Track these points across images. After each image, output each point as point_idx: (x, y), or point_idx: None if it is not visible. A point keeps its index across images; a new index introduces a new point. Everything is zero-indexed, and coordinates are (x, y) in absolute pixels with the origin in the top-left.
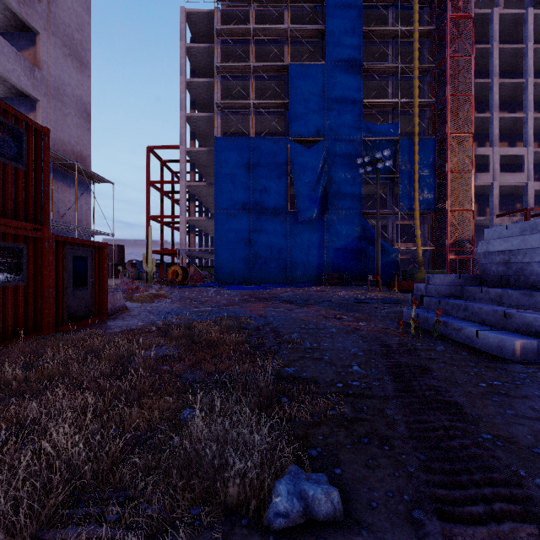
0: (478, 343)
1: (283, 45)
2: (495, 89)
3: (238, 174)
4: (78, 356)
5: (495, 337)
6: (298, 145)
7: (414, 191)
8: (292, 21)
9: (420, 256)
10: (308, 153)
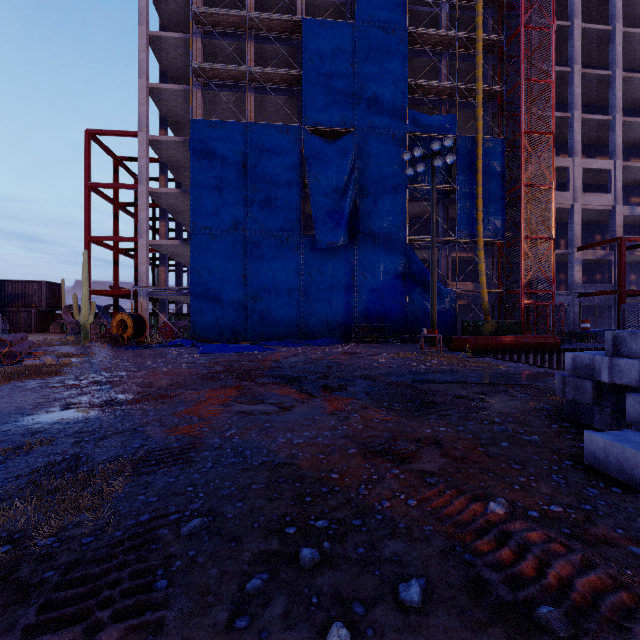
0: None
1: None
2: (576, 80)
3: (227, 176)
4: None
5: None
6: (316, 138)
7: (477, 210)
8: None
9: (486, 300)
10: (331, 149)
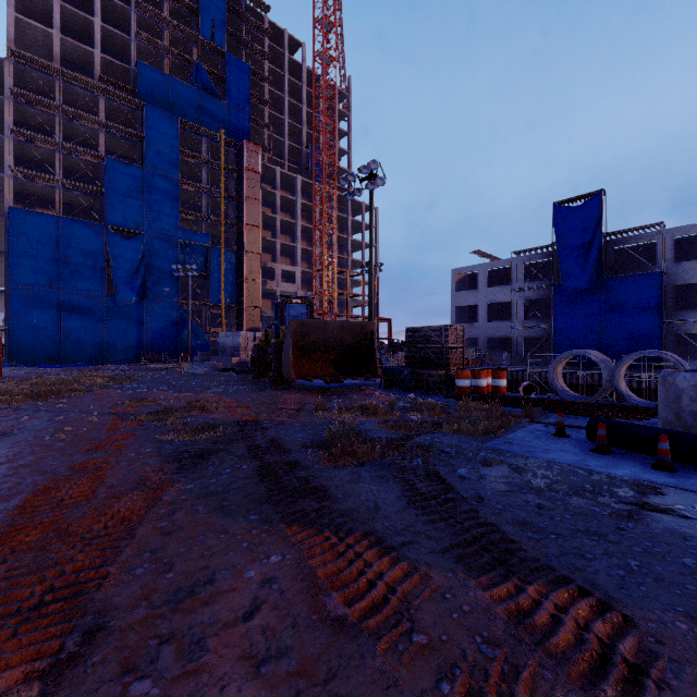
0: (200, 372)
1: (98, 131)
2: (279, 223)
3: (43, 250)
4: (57, 378)
5: (202, 369)
6: (116, 235)
7: (221, 289)
8: (108, 107)
9: None
10: (127, 244)
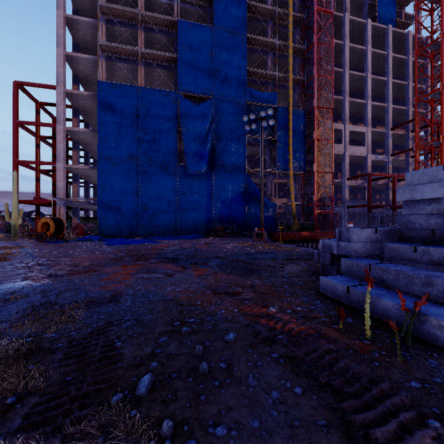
0: None
1: (172, 3)
2: (346, 77)
3: (124, 122)
4: None
5: None
6: (187, 100)
7: (289, 153)
8: None
9: (294, 210)
10: (197, 109)
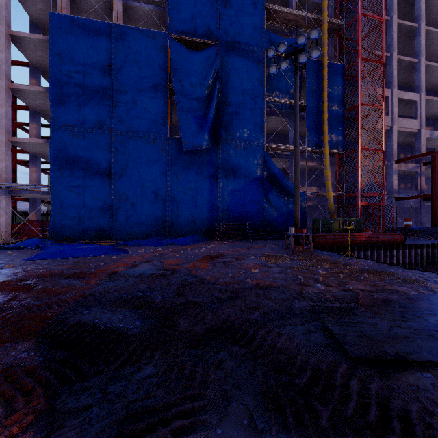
0: None
1: None
2: (394, 27)
3: (90, 74)
4: None
5: None
6: (181, 45)
7: (323, 123)
8: None
9: (332, 201)
10: (195, 58)
